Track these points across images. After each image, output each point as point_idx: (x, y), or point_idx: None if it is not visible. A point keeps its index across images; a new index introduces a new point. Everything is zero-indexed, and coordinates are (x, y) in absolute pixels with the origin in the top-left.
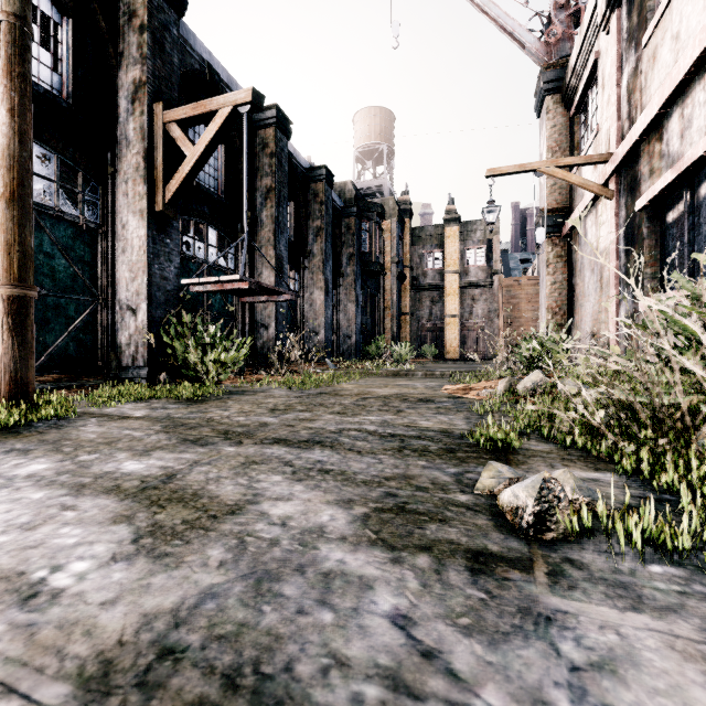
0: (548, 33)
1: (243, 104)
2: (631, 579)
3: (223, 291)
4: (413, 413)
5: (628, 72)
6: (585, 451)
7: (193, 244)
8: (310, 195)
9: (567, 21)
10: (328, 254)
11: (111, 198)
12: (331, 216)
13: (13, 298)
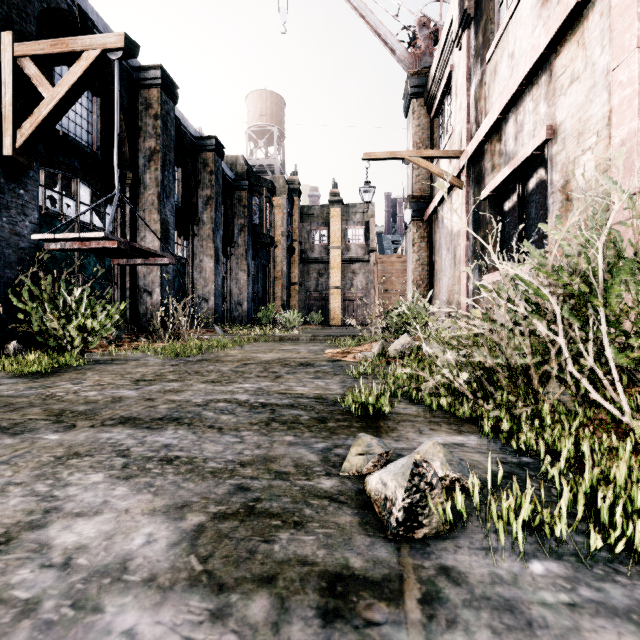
0: (414, 45)
1: (113, 49)
2: (515, 592)
3: (87, 250)
4: (291, 378)
5: (475, 83)
6: (449, 413)
7: (60, 200)
8: (200, 164)
9: (428, 38)
10: (218, 223)
11: None
12: (221, 187)
13: None
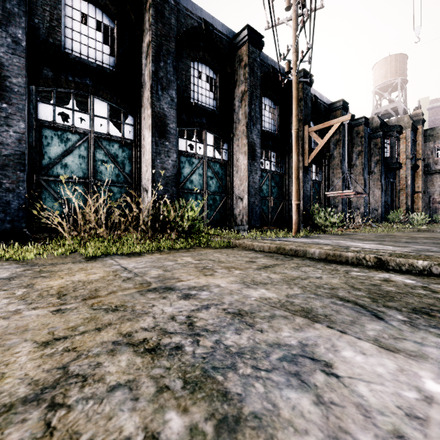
0: None
1: (345, 121)
2: None
3: (340, 195)
4: None
5: None
6: None
7: None
8: (354, 134)
9: None
10: (365, 164)
11: (287, 163)
12: (367, 143)
13: (298, 204)
